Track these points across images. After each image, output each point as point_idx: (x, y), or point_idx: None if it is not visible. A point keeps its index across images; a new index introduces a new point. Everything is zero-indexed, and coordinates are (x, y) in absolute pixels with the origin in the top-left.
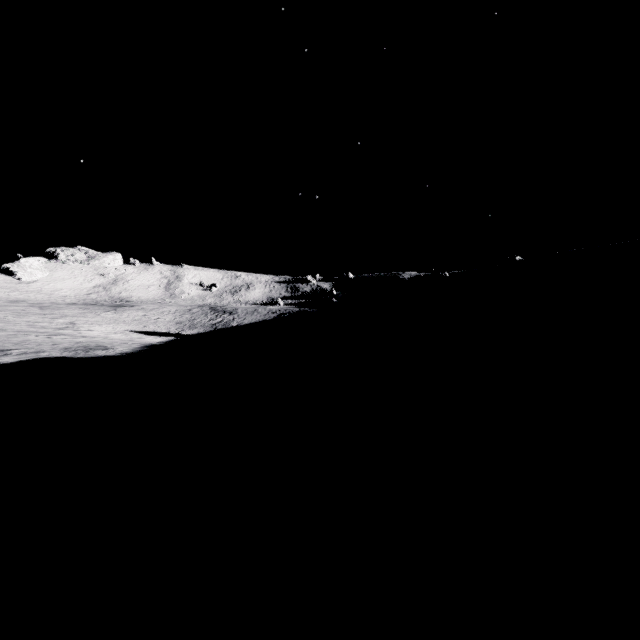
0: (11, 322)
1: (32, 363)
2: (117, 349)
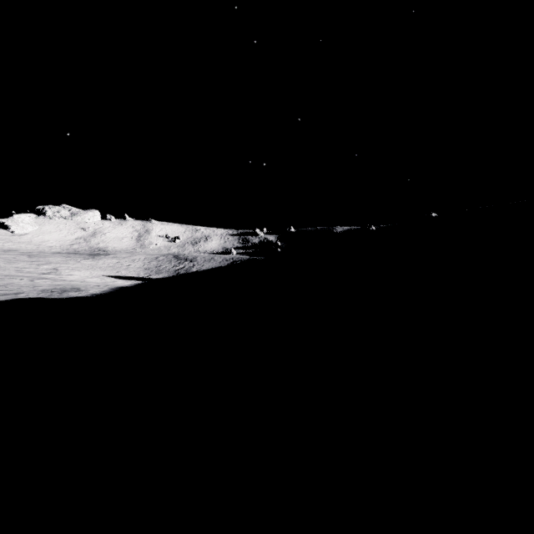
0: (1, 268)
1: (8, 303)
2: (89, 291)
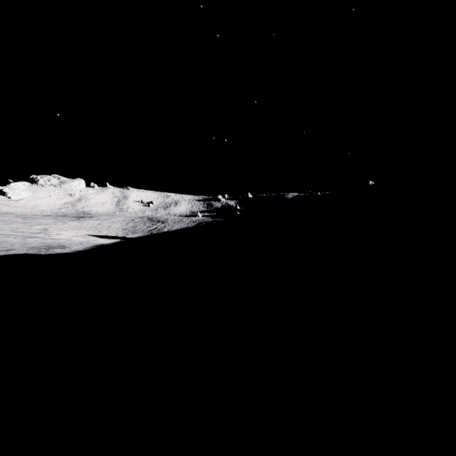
0: None
1: None
2: (72, 248)
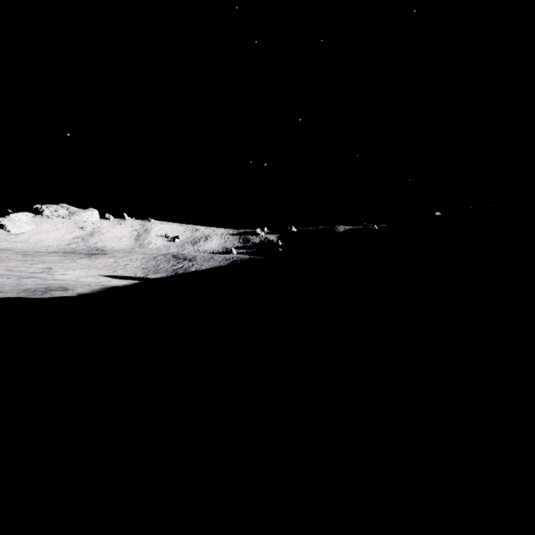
0: None
1: None
2: (76, 290)
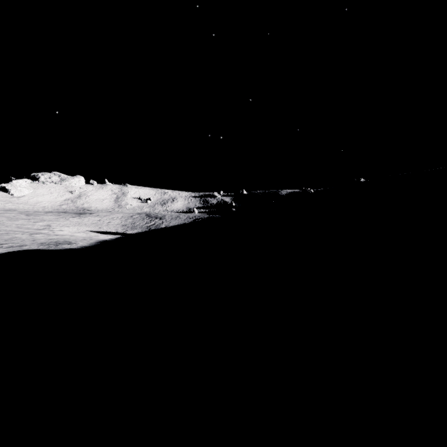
0: (5, 224)
1: (16, 254)
2: (79, 244)
